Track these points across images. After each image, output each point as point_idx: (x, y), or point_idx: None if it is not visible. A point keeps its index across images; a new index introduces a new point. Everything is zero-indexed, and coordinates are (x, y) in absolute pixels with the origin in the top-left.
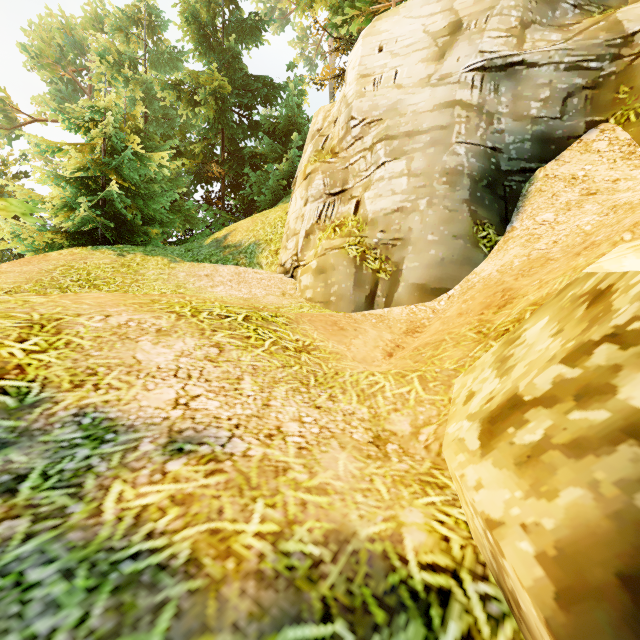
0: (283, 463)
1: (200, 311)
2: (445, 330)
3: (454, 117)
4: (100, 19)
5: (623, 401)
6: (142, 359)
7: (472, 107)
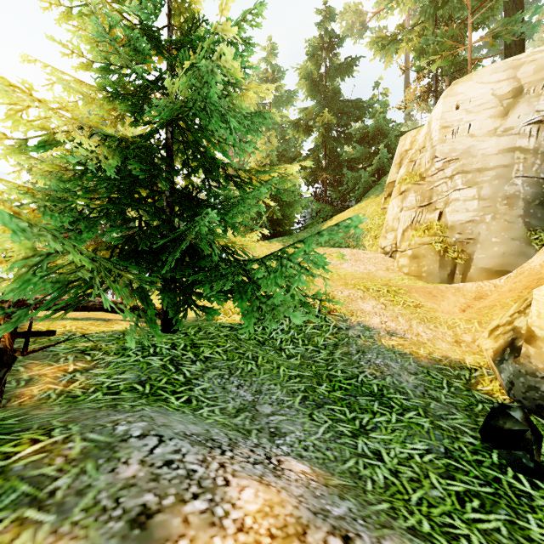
0: (424, 342)
1: (368, 288)
2: (498, 299)
3: (514, 159)
4: None
5: (514, 324)
6: (363, 308)
7: (529, 151)
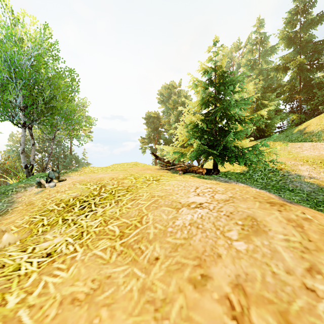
0: None
1: (307, 161)
2: None
3: None
4: (238, 46)
5: None
6: (300, 168)
7: None
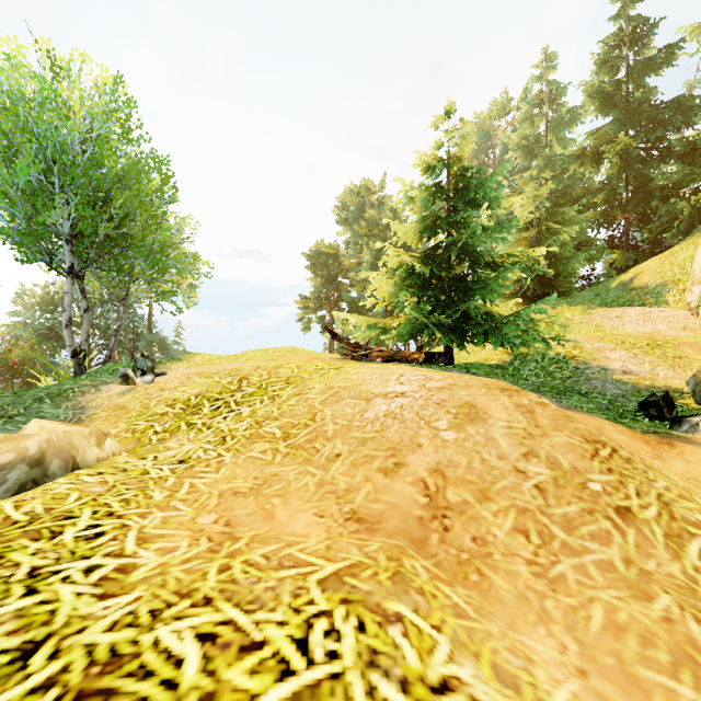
0: (656, 378)
1: (624, 342)
2: None
3: None
4: (504, 107)
5: None
6: (608, 356)
7: None
